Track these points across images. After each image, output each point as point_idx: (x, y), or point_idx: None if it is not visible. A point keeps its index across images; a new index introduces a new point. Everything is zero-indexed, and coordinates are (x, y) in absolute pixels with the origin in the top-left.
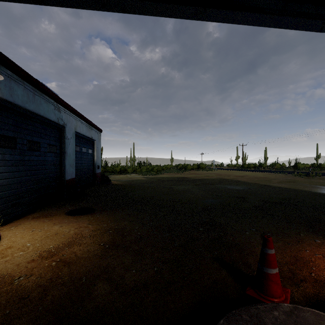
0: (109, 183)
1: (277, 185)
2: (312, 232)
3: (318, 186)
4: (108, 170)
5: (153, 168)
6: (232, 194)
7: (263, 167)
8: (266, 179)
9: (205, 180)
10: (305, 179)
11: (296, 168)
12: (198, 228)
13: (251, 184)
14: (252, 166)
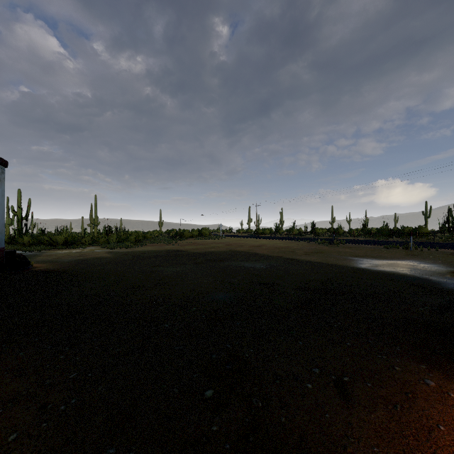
0: (25, 268)
1: (305, 258)
2: (405, 356)
3: (350, 258)
4: (41, 241)
5: (128, 237)
6: (253, 278)
7: (279, 233)
8: (289, 250)
9: (210, 253)
10: (331, 248)
11: (314, 234)
12: (203, 391)
13: (273, 258)
14: (268, 232)
